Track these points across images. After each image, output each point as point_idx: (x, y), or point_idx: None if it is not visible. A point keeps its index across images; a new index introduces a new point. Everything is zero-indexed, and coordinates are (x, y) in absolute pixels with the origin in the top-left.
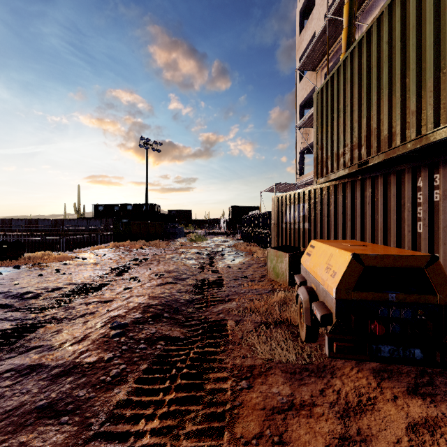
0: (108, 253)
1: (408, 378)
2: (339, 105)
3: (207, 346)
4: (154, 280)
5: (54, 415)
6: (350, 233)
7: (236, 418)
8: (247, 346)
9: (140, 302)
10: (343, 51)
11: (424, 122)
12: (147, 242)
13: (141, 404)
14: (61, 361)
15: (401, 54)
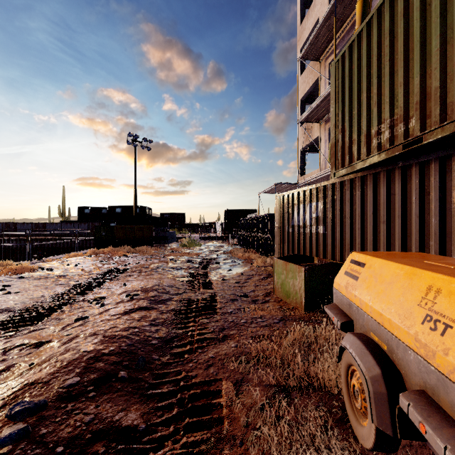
0: (83, 262)
1: None
2: (371, 70)
3: (182, 454)
4: (123, 304)
5: None
6: (386, 240)
7: None
8: (257, 449)
9: (84, 349)
10: (358, 26)
11: None
12: (134, 247)
13: None
14: None
15: None
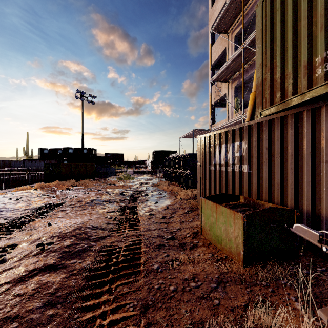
0: (26, 196)
1: None
2: None
3: None
4: (26, 260)
5: None
6: None
7: None
8: None
9: None
10: None
11: None
12: (78, 181)
13: None
14: None
15: None
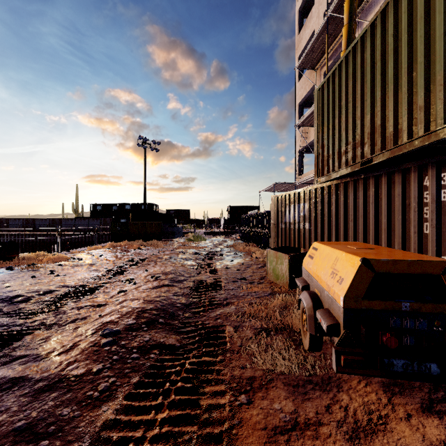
0: (105, 254)
1: (421, 393)
2: (341, 102)
3: (203, 355)
4: (150, 282)
5: (32, 439)
6: (353, 234)
7: (235, 440)
8: (246, 355)
9: (134, 306)
10: (344, 48)
11: (433, 118)
12: (145, 241)
13: (130, 424)
14: (45, 373)
15: (407, 46)
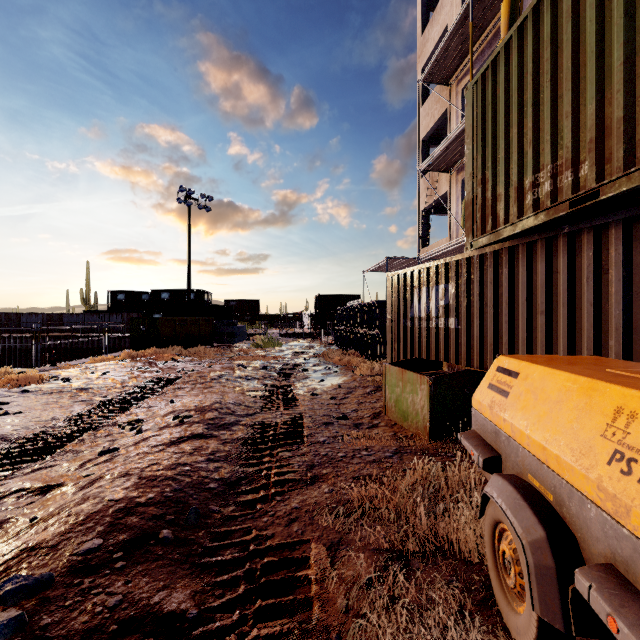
0: (114, 370)
1: None
2: (524, 95)
3: None
4: (168, 430)
5: None
6: (545, 338)
7: None
8: None
9: (111, 496)
10: (504, 35)
11: None
12: (186, 348)
13: None
14: None
15: None
